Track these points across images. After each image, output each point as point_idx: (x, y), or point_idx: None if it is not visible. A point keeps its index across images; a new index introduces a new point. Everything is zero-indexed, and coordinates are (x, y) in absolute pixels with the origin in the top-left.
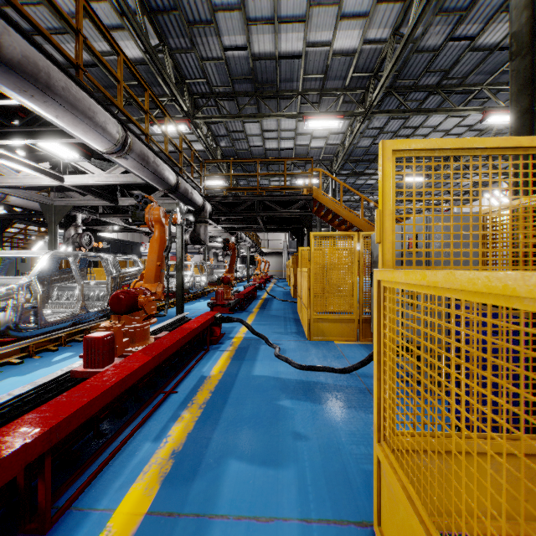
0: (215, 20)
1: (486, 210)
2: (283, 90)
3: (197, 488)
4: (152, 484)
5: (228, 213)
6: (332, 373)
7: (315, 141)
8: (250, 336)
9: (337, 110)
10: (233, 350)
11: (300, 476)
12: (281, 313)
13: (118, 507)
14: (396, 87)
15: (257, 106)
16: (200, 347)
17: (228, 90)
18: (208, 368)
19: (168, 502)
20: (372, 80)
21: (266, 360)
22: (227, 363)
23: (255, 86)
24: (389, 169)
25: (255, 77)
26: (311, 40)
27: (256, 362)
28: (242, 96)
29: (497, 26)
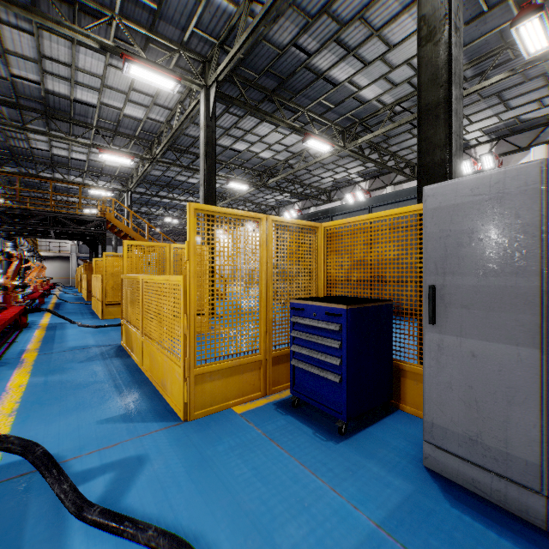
0: (7, 57)
1: (183, 252)
2: (77, 120)
3: (56, 350)
4: (34, 353)
5: (15, 224)
6: (115, 327)
7: (110, 161)
8: (54, 322)
9: (129, 151)
10: (44, 328)
11: (97, 343)
12: (77, 310)
13: (24, 356)
14: (175, 147)
15: (46, 121)
16: (15, 329)
17: (10, 99)
18: (32, 335)
19: (46, 353)
20: (156, 140)
21: (73, 328)
22: (44, 332)
23: (46, 108)
24: (125, 248)
25: (46, 102)
26: (105, 102)
27: (66, 329)
28: (29, 110)
29: (226, 139)
